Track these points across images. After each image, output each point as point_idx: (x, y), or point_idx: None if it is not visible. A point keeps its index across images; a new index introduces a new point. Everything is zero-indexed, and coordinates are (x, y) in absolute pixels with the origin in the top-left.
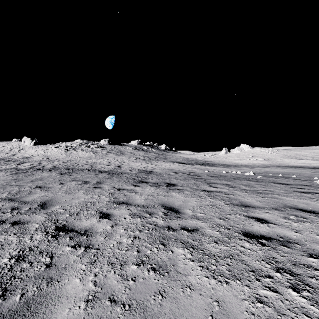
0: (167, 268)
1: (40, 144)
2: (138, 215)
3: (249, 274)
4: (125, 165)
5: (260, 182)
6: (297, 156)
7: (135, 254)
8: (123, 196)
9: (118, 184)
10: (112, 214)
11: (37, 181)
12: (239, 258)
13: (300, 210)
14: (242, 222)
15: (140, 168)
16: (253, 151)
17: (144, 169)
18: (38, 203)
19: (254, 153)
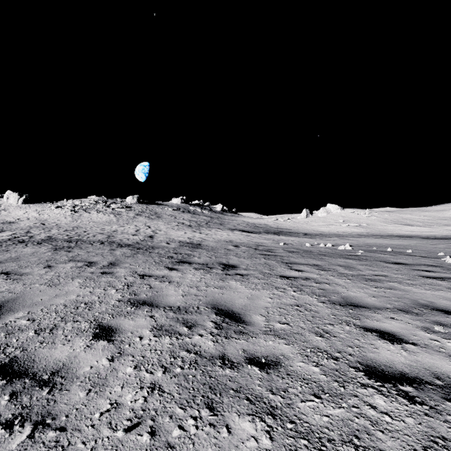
0: None
1: (33, 202)
2: (168, 330)
3: None
4: (161, 234)
5: (364, 260)
6: (404, 221)
7: (144, 443)
8: (148, 288)
9: (143, 266)
10: (120, 329)
11: (7, 262)
12: (374, 444)
13: (445, 312)
14: (357, 341)
15: (184, 238)
16: (345, 214)
17: (189, 241)
18: None
19: (346, 216)
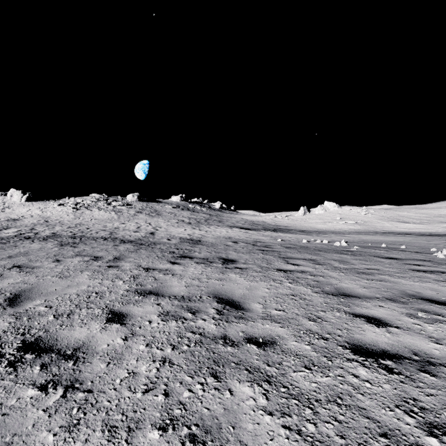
0: (221, 435)
1: (36, 200)
2: (174, 315)
3: (381, 443)
4: (161, 231)
5: (359, 255)
6: (400, 219)
7: (160, 401)
8: (153, 280)
9: (147, 261)
10: (130, 314)
11: (18, 257)
12: (354, 403)
13: (430, 301)
14: (346, 325)
15: (184, 235)
16: (342, 211)
17: (189, 237)
18: (6, 295)
19: (343, 214)
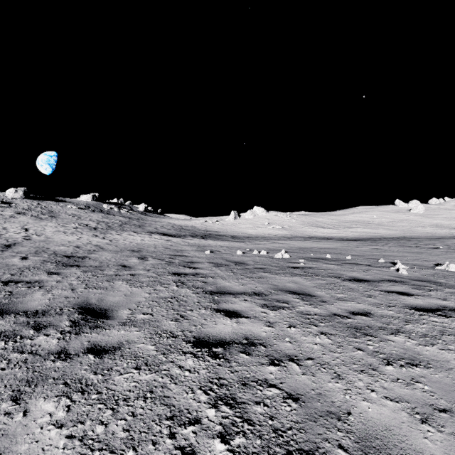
0: None
1: None
2: None
3: None
4: (34, 241)
5: (316, 276)
6: (318, 224)
7: None
8: None
9: None
10: None
11: None
12: None
13: None
14: None
15: (66, 248)
16: (270, 216)
17: (72, 251)
18: None
19: (271, 219)
